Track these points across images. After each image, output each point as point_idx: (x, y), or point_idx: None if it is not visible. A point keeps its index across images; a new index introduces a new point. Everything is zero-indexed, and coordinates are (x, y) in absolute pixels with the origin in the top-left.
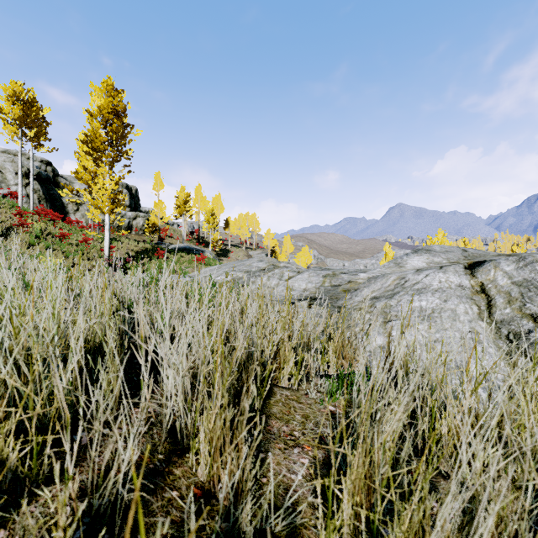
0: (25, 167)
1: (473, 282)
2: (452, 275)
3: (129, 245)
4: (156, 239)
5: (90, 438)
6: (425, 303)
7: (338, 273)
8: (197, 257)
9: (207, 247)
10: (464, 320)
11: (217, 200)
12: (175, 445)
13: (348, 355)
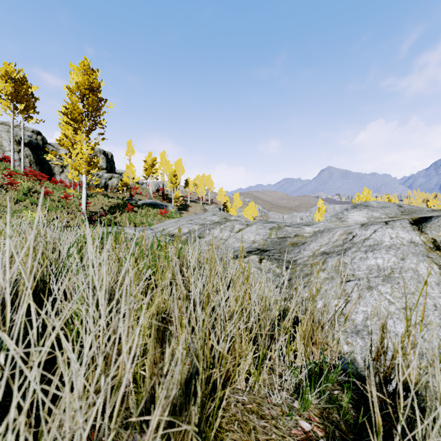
0: (18, 136)
1: (424, 237)
2: (401, 230)
3: (103, 201)
4: (128, 196)
5: None
6: (381, 261)
7: (282, 226)
8: (161, 211)
9: (170, 203)
10: (431, 283)
11: (178, 164)
12: None
13: (319, 339)
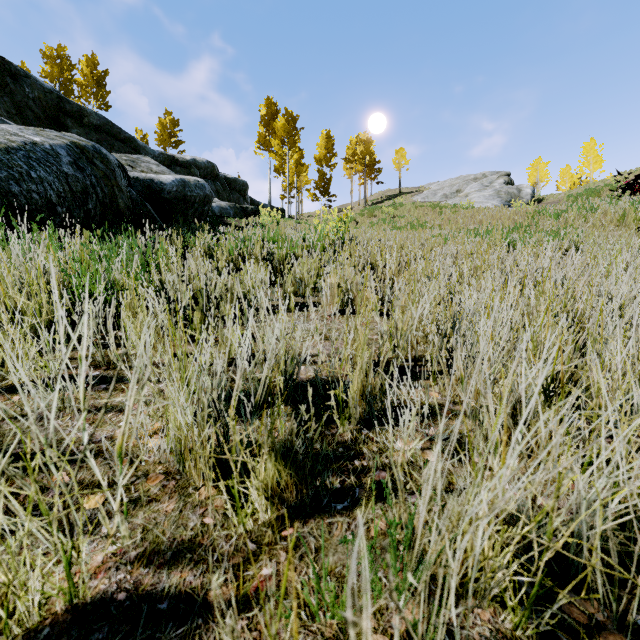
0: None
1: None
2: None
3: None
4: None
5: None
6: None
7: None
8: None
9: None
10: None
11: None
12: None
13: None
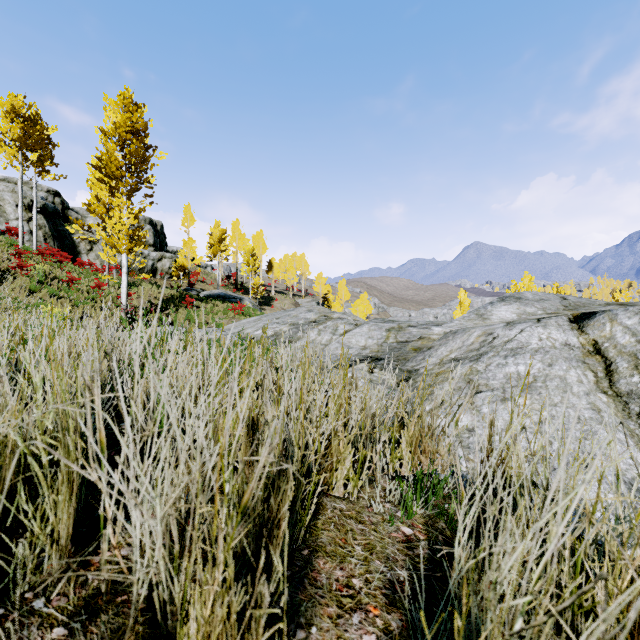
0: (28, 198)
1: (583, 339)
2: (555, 330)
3: (151, 292)
4: (186, 284)
5: (5, 622)
6: (524, 367)
7: (405, 326)
8: (234, 306)
9: (246, 294)
10: (579, 392)
11: (258, 238)
12: (154, 627)
13: (428, 447)
